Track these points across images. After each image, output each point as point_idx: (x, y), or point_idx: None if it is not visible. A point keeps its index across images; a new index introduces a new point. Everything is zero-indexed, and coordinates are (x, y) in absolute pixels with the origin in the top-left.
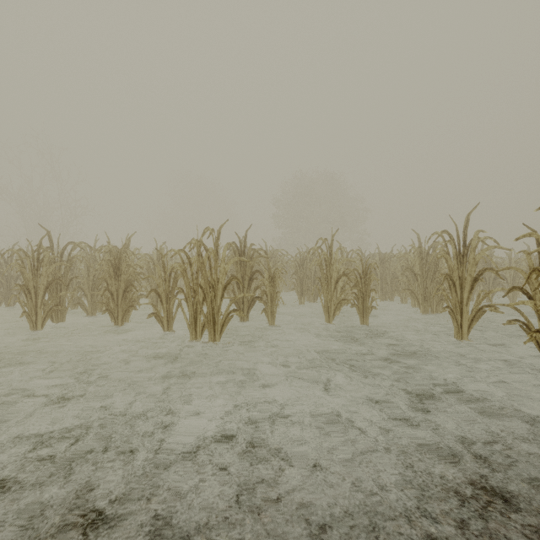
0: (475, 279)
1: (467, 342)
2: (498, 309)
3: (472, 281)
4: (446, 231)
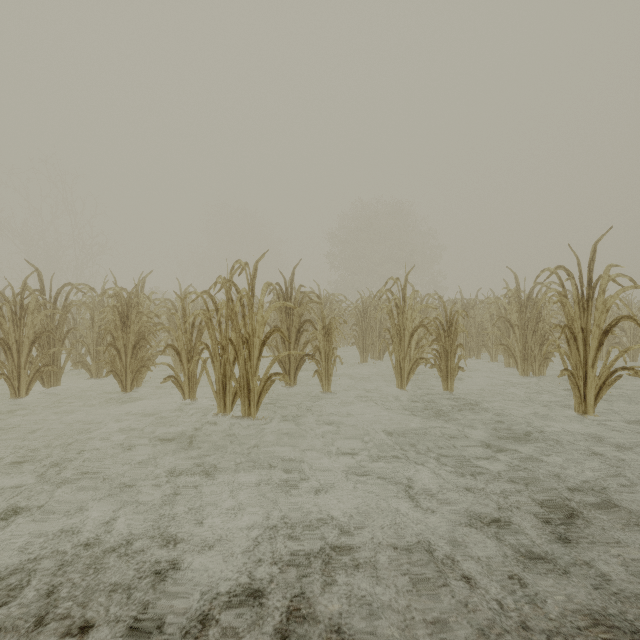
0: (605, 332)
1: (593, 417)
2: (639, 373)
3: (602, 334)
4: (563, 267)
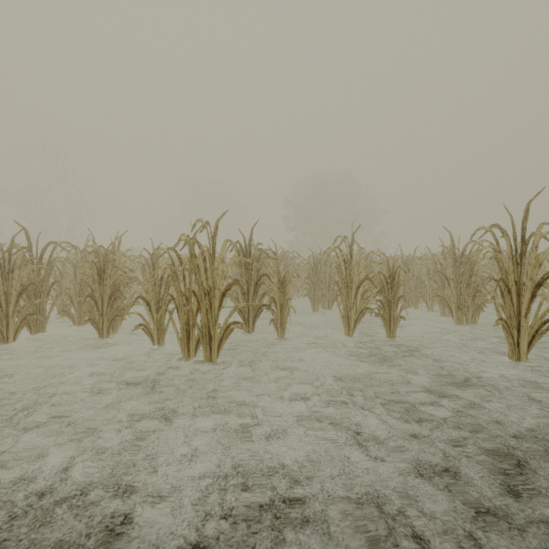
0: (538, 285)
1: (526, 363)
2: None
3: (534, 287)
4: (497, 225)
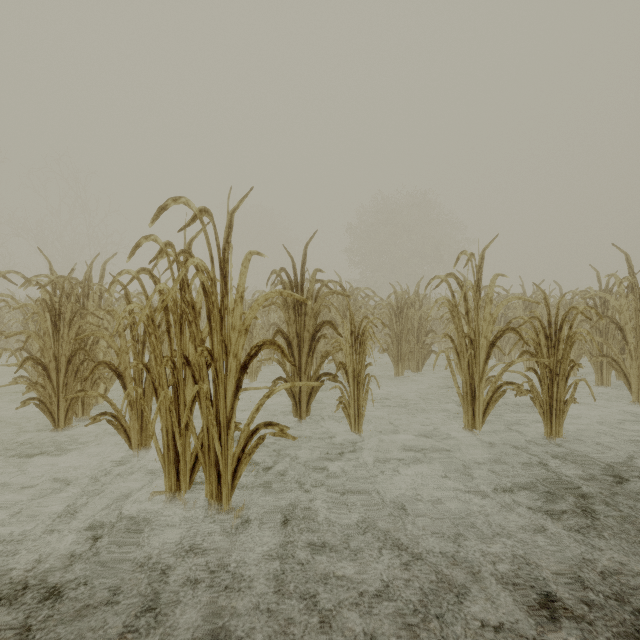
0: None
1: None
2: None
3: None
4: None
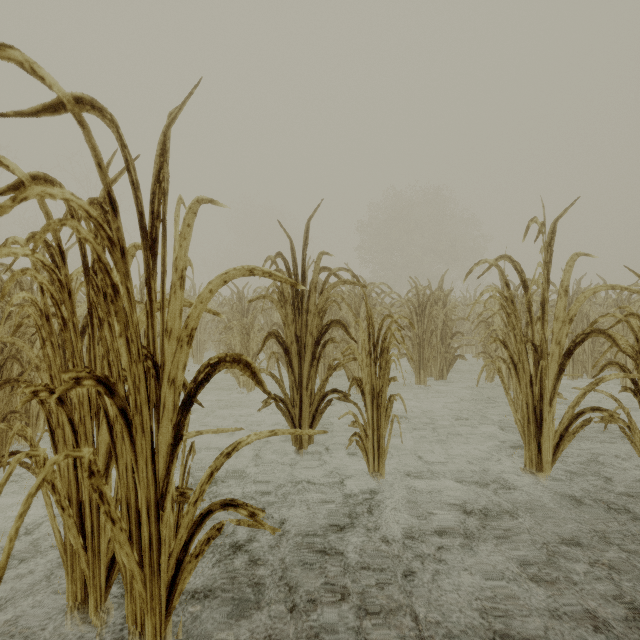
0: None
1: None
2: None
3: None
4: None
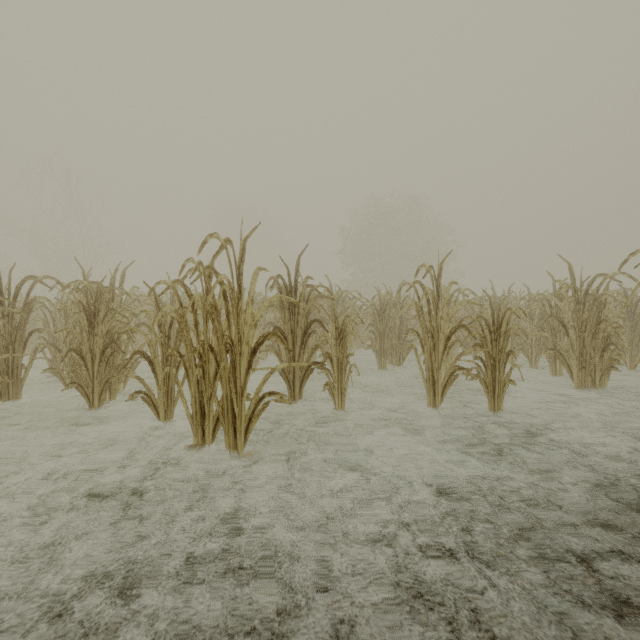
0: None
1: None
2: None
3: None
4: None
